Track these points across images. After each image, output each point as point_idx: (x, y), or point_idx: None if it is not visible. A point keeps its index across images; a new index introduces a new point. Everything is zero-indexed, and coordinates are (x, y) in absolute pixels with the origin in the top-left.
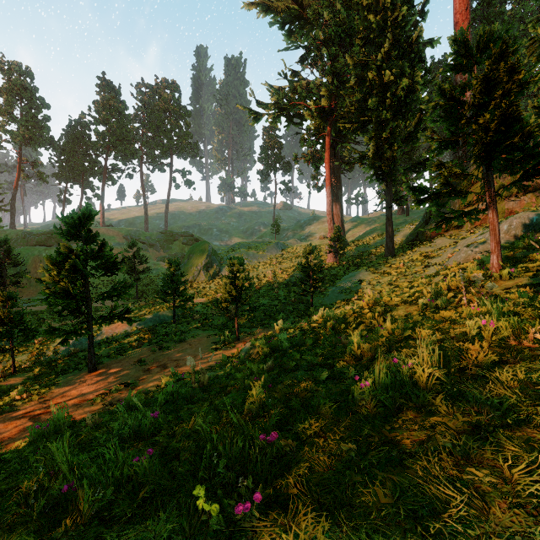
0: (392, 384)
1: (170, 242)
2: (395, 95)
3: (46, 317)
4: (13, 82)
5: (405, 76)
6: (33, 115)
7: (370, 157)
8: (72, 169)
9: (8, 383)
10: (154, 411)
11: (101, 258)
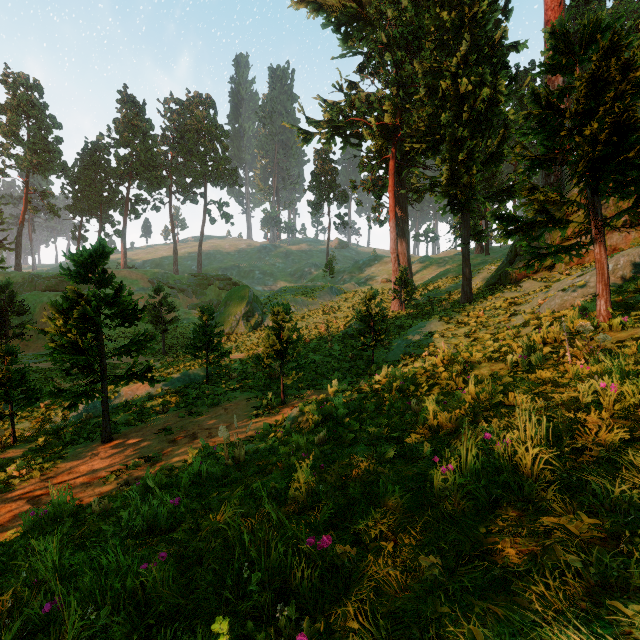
0: (484, 468)
1: (203, 287)
2: (473, 108)
3: (56, 376)
4: (19, 97)
5: (486, 85)
6: (42, 136)
7: (444, 183)
8: (89, 200)
9: (6, 456)
10: (175, 496)
11: (118, 305)
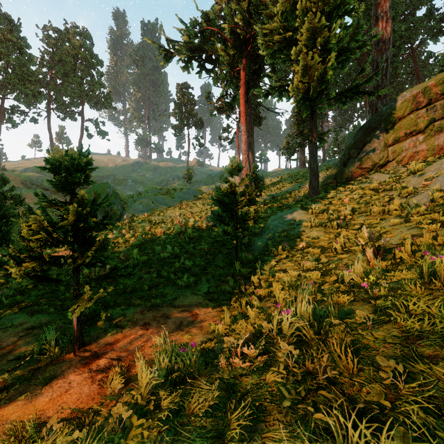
0: None
1: (78, 190)
2: None
3: None
4: None
5: None
6: None
7: (299, 73)
8: None
9: None
10: None
11: None
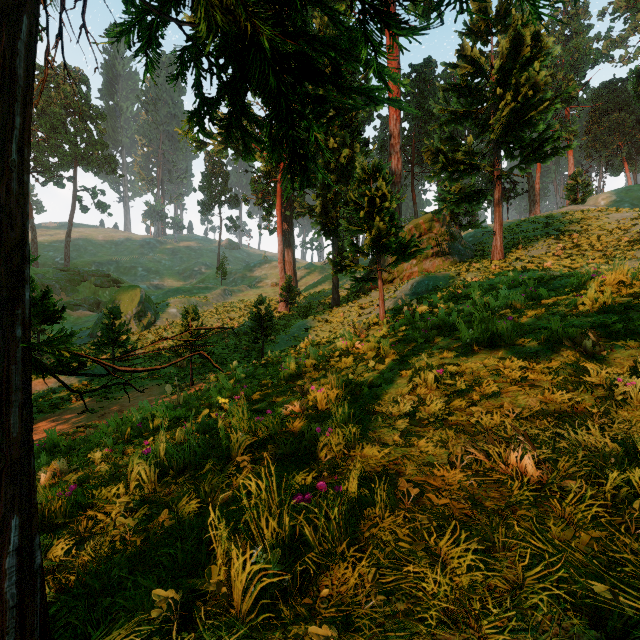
0: (298, 368)
1: (75, 283)
2: (338, 161)
3: None
4: None
5: (347, 145)
6: None
7: (318, 214)
8: None
9: None
10: None
11: (41, 306)
